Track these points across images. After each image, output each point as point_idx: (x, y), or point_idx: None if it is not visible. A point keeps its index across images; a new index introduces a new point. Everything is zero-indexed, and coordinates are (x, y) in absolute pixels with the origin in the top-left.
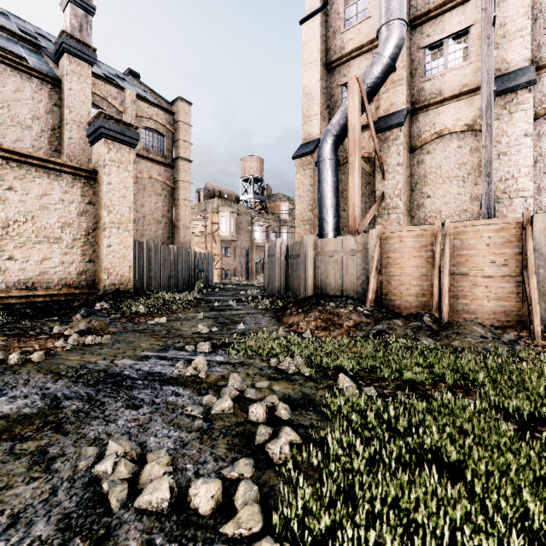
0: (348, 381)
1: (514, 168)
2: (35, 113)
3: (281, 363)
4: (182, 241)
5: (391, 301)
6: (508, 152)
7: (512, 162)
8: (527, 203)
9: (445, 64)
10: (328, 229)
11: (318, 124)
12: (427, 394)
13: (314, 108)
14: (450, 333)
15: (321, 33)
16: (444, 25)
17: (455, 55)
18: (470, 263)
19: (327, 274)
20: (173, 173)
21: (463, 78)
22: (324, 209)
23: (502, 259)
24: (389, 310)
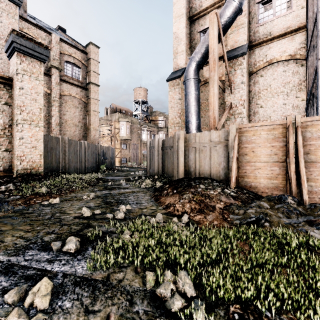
0: None
1: None
2: None
3: (159, 289)
4: (92, 139)
5: (247, 182)
6: None
7: None
8: None
9: (274, 13)
10: (193, 129)
11: (184, 58)
12: None
13: (181, 47)
14: None
15: None
16: None
17: (281, 7)
18: (319, 151)
19: (194, 160)
20: (86, 93)
21: (287, 23)
22: (189, 114)
23: None
24: (247, 190)
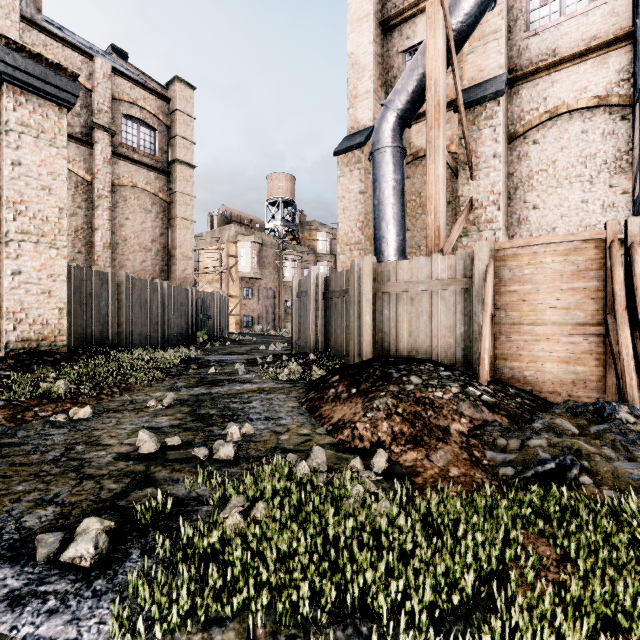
0: None
1: None
2: None
3: None
4: (180, 276)
5: (514, 371)
6: None
7: None
8: None
9: (561, 9)
10: (390, 254)
11: (371, 106)
12: None
13: (365, 83)
14: None
15: None
16: None
17: None
18: None
19: (395, 321)
20: (168, 182)
21: (590, 28)
22: (383, 222)
23: None
24: (516, 387)
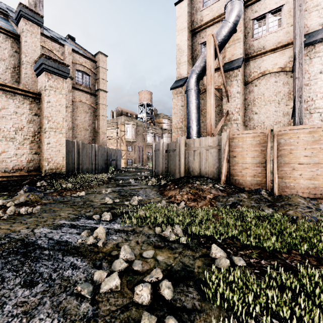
0: (220, 251)
1: (313, 94)
2: (1, 57)
3: (163, 232)
4: (101, 142)
5: (236, 180)
6: (309, 83)
7: (311, 90)
8: (322, 116)
9: (267, 29)
10: (193, 133)
11: (186, 68)
12: (287, 264)
13: (184, 58)
14: (283, 204)
15: (188, 11)
16: (266, 4)
17: (273, 24)
18: (291, 154)
19: (193, 162)
20: (96, 99)
21: (278, 38)
22: (190, 120)
23: (313, 152)
24: (235, 186)
